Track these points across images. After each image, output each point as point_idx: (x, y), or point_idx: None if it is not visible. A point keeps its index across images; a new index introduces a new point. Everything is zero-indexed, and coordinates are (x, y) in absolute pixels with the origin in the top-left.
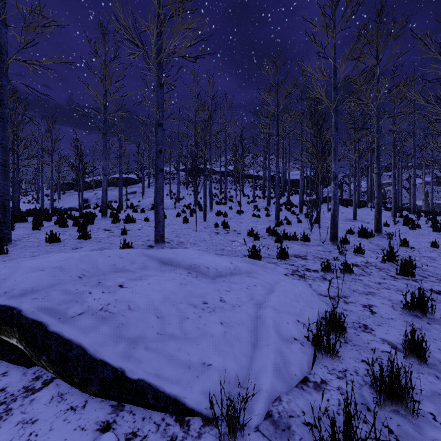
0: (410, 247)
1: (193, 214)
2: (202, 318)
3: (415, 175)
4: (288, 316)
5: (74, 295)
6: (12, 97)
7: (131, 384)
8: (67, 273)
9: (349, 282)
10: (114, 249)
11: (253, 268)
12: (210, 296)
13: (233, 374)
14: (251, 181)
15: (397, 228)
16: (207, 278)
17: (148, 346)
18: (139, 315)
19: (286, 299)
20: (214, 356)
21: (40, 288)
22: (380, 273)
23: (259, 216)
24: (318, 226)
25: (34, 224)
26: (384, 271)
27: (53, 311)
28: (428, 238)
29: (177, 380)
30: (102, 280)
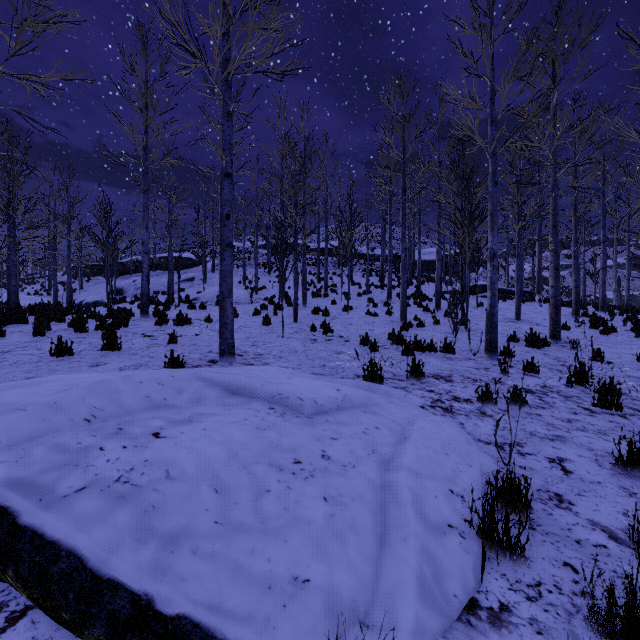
0: (606, 361)
1: (279, 312)
2: (293, 489)
3: (605, 254)
4: (435, 483)
5: (72, 454)
6: (2, 134)
7: (164, 624)
8: (64, 413)
9: (522, 420)
10: (155, 365)
11: (372, 398)
12: (305, 449)
13: (348, 598)
14: (363, 263)
15: (582, 332)
16: (299, 416)
17: (198, 549)
18: (184, 489)
19: (428, 452)
20: (314, 563)
21: (15, 442)
22: (568, 403)
23: (376, 315)
24: (465, 329)
25: (35, 327)
26: (573, 401)
27: (31, 486)
28: (630, 348)
29: (248, 614)
30: (125, 424)
